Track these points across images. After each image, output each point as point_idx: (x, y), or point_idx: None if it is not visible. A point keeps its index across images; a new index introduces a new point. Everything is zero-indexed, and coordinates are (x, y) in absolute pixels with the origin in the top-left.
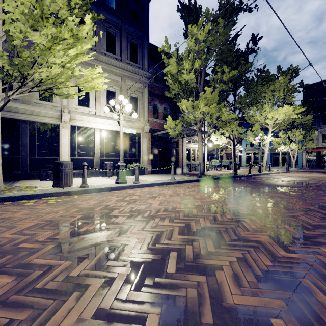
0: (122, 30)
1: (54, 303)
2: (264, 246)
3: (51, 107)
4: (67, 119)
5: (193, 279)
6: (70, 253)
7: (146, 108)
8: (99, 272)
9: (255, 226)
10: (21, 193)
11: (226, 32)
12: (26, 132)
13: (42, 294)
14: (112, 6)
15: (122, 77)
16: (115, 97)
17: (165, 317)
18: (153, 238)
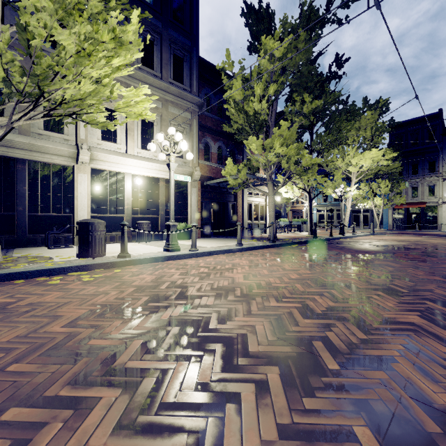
0: (163, 37)
1: (208, 422)
2: (423, 329)
3: (62, 140)
4: (86, 159)
5: (370, 376)
6: (174, 351)
7: (195, 146)
8: (238, 374)
9: (391, 304)
10: (34, 266)
11: (308, 49)
12: (24, 176)
13: (181, 411)
14: (150, 2)
15: (163, 102)
16: (154, 130)
17: (376, 428)
18: (274, 324)
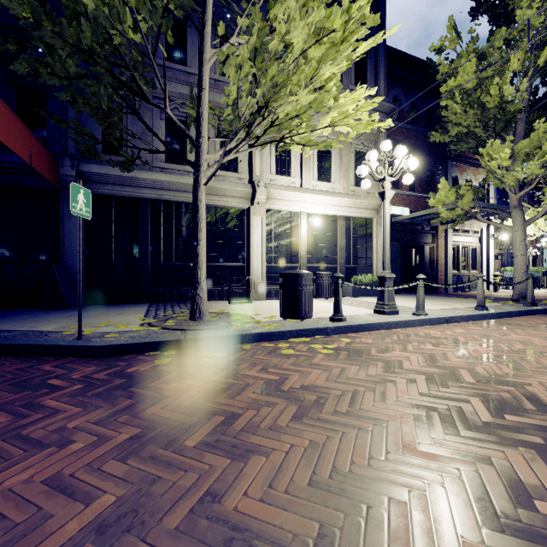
0: None
1: None
2: None
3: (236, 180)
4: (262, 198)
5: None
6: None
7: None
8: None
9: None
10: (248, 327)
11: None
12: None
13: None
14: None
15: None
16: (331, 155)
17: None
18: None
